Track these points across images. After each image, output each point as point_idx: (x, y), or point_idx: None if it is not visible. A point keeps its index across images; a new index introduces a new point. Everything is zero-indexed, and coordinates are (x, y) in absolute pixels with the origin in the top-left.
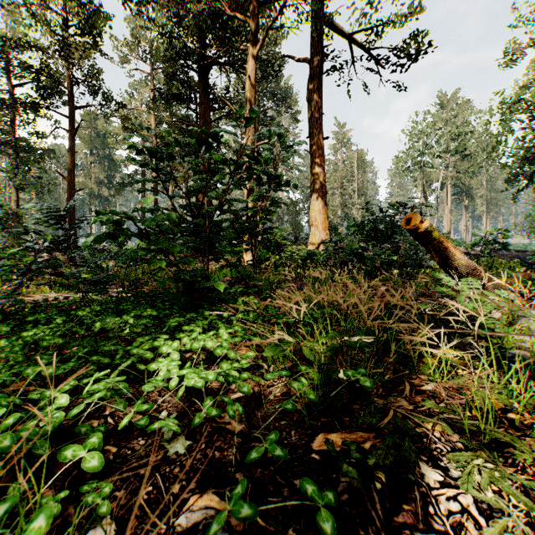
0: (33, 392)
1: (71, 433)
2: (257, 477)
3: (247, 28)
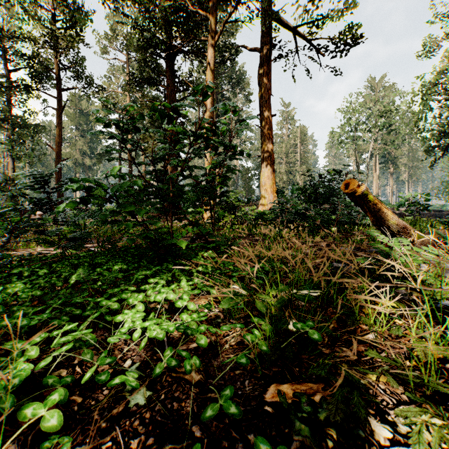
0: (8, 343)
1: (40, 383)
2: (213, 431)
3: (207, 23)
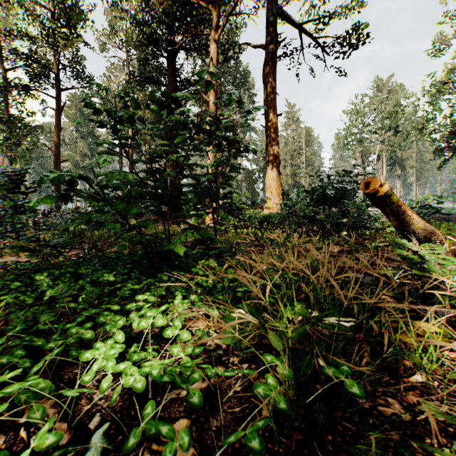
0: None
1: None
2: None
3: (210, 19)
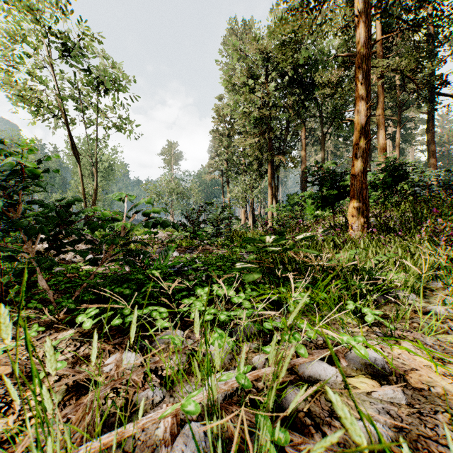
0: None
1: None
2: None
3: None
